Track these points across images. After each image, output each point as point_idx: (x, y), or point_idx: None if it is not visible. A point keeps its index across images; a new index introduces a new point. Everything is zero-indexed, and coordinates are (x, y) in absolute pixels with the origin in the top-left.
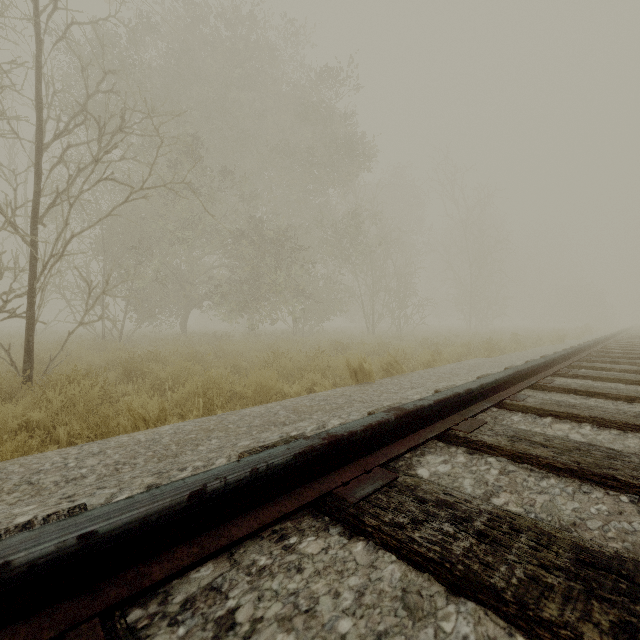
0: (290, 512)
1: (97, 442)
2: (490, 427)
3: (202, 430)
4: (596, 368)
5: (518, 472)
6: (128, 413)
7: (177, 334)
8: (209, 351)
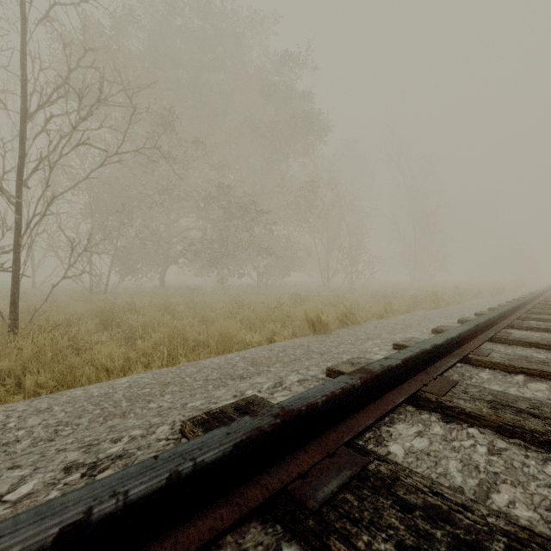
0: (227, 528)
1: (49, 396)
2: (463, 388)
3: (158, 384)
4: (546, 320)
5: (510, 450)
6: (91, 363)
7: (156, 287)
8: (182, 302)
